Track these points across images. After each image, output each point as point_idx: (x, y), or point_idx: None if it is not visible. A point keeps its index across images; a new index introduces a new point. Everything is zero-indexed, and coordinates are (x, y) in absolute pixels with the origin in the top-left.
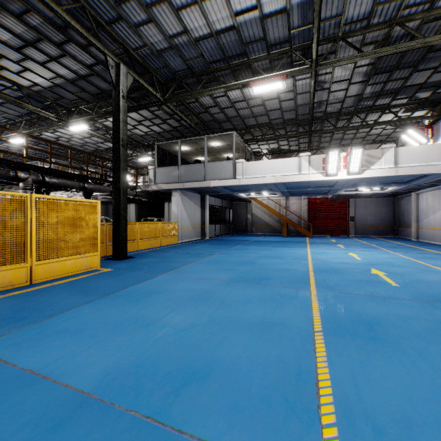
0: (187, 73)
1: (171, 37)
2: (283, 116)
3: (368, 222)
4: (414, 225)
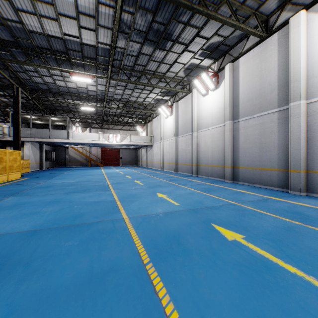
0: (47, 90)
1: (47, 82)
2: (91, 111)
3: (127, 160)
4: (140, 161)
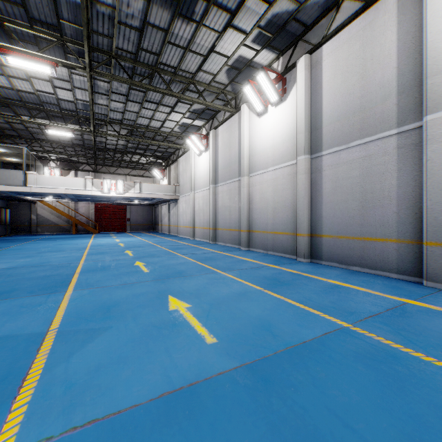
0: None
1: None
2: (72, 141)
3: (139, 222)
4: (160, 224)
